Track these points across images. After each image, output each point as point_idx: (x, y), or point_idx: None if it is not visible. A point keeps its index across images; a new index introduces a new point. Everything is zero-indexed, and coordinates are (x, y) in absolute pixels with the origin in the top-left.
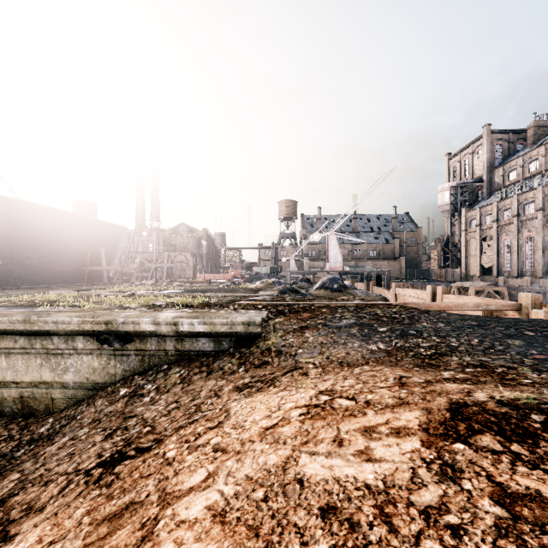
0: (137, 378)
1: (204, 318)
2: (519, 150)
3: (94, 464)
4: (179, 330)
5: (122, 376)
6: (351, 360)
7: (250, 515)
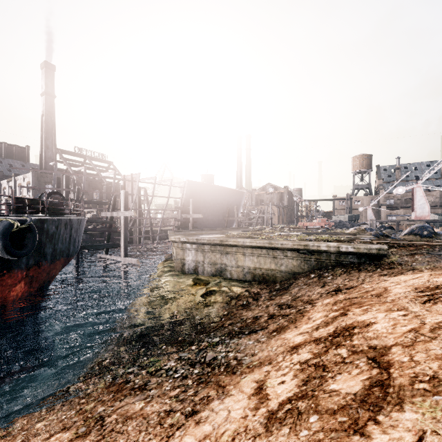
0: (316, 271)
1: (353, 245)
2: None
3: (327, 291)
4: (340, 251)
5: (307, 270)
6: None
7: (421, 285)
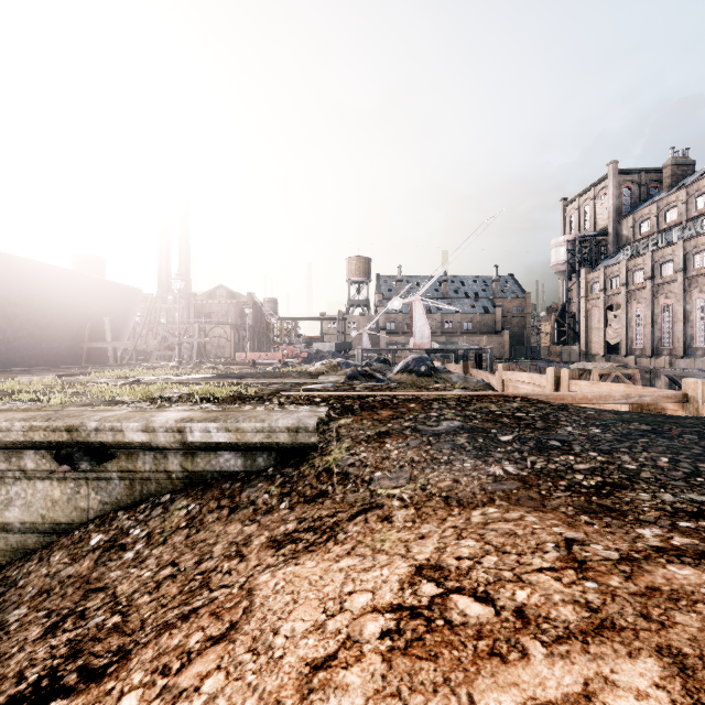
0: (121, 515)
1: (226, 421)
2: (653, 195)
3: (4, 699)
4: (187, 441)
5: (98, 512)
6: (463, 495)
7: None
